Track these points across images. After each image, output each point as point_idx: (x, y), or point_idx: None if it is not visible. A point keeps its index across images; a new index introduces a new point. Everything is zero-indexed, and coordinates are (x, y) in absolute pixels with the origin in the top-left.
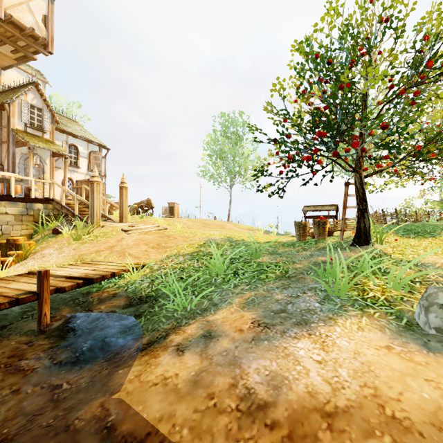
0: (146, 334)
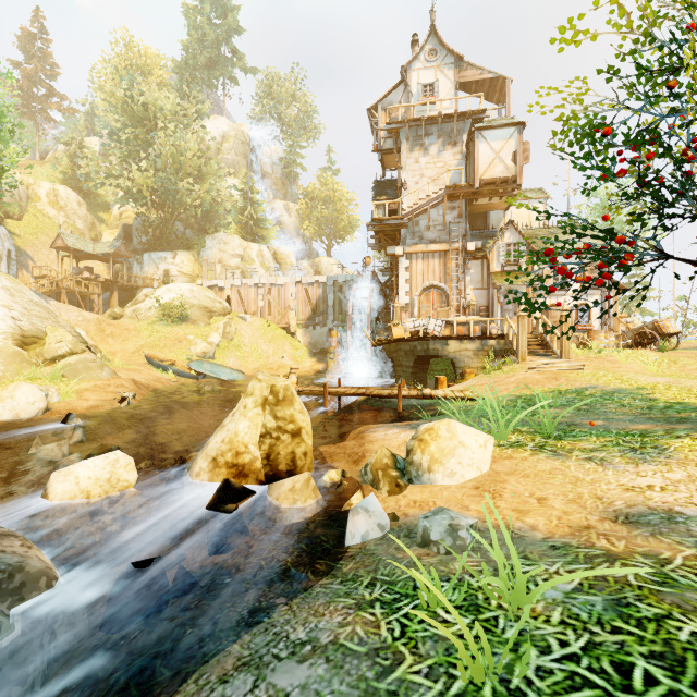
0: None
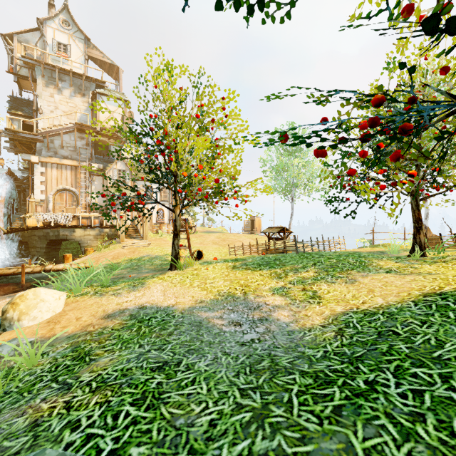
0: None
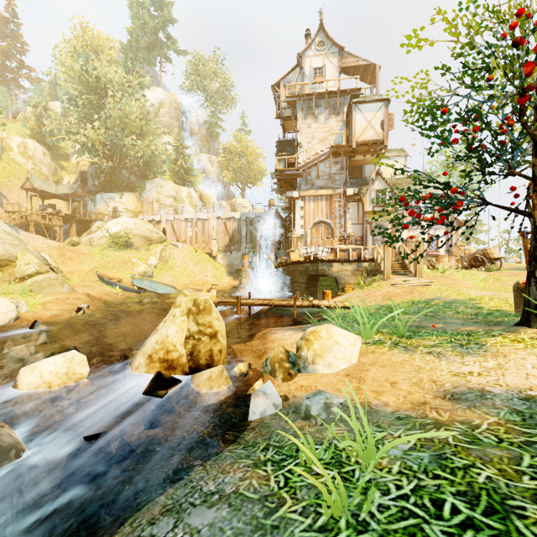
0: None
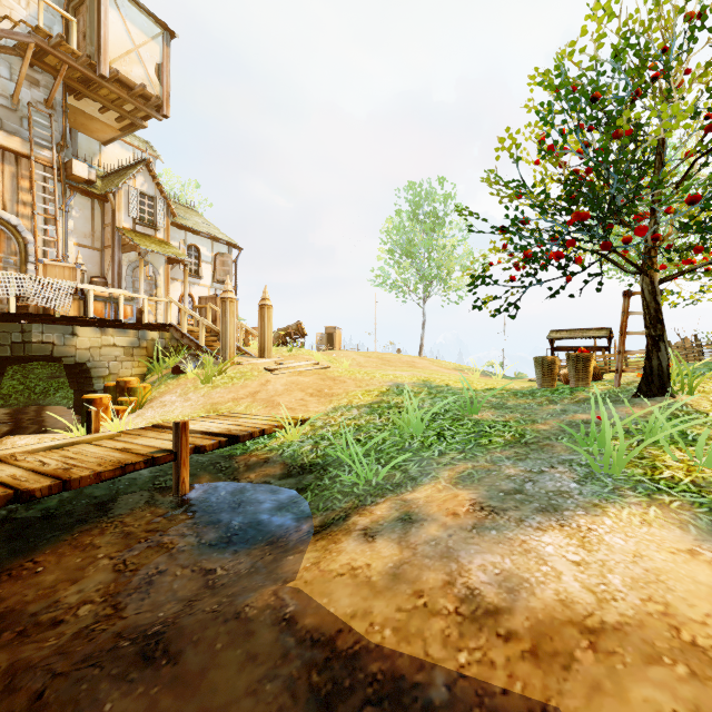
0: (317, 514)
